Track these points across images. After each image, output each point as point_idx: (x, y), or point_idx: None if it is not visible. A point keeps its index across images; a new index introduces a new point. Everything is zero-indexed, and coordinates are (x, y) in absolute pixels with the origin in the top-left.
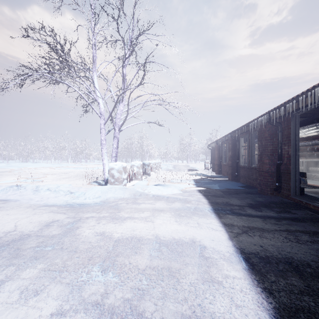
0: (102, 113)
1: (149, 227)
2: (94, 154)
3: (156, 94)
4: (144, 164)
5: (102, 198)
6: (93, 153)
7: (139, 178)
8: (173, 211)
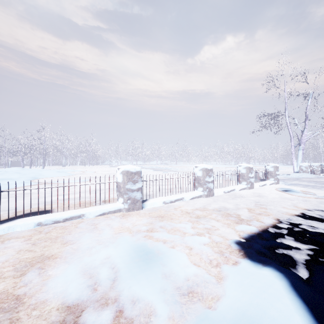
0: (292, 138)
1: None
2: (255, 157)
3: None
4: (322, 165)
5: (300, 177)
6: (254, 156)
7: (317, 174)
8: None
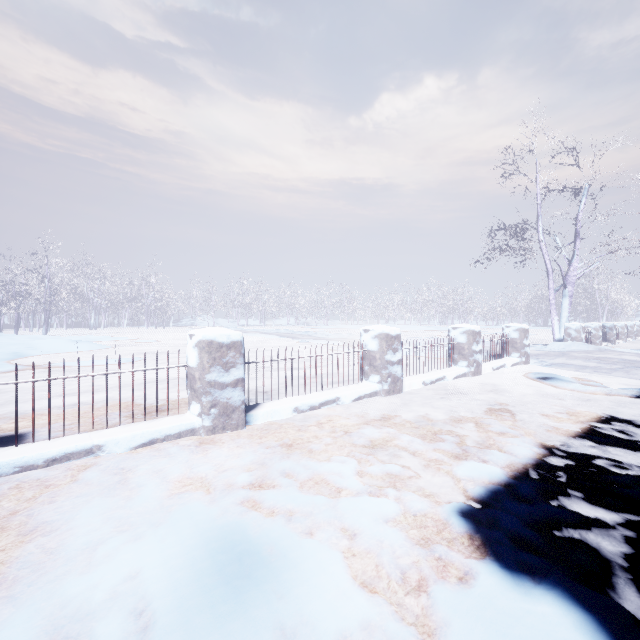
0: (551, 273)
1: (617, 356)
2: (477, 310)
3: (626, 239)
4: (604, 326)
5: (566, 349)
6: (476, 309)
7: (597, 343)
8: (639, 356)
